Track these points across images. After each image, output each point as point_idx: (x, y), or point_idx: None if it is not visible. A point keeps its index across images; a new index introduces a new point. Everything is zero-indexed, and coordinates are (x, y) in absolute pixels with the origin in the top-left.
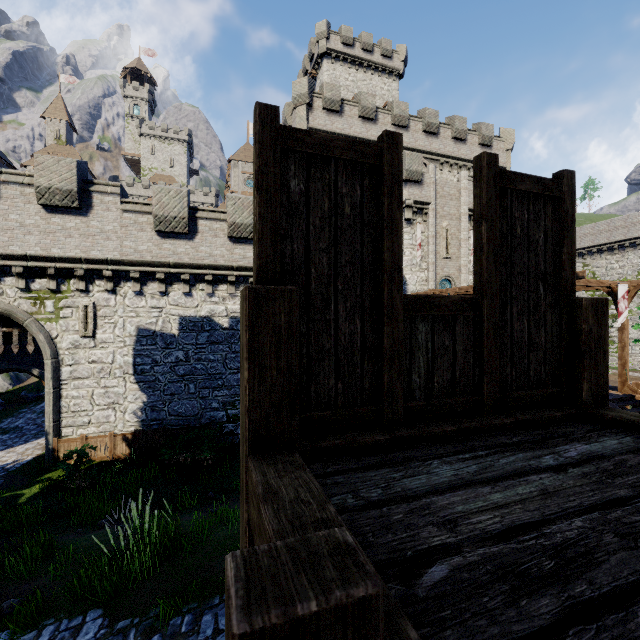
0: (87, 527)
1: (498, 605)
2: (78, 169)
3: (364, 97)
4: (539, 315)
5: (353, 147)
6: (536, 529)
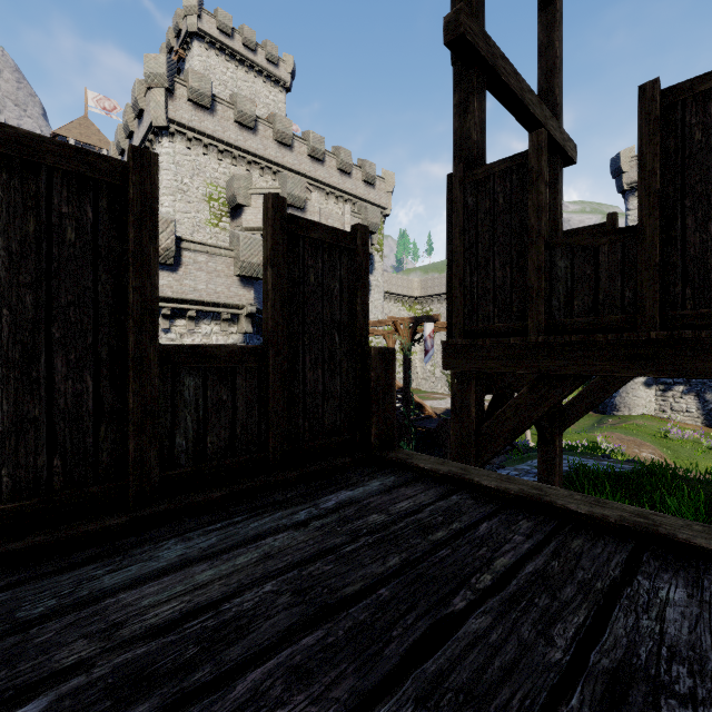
0: None
1: None
2: None
3: (241, 100)
4: (335, 364)
5: (78, 156)
6: (216, 608)
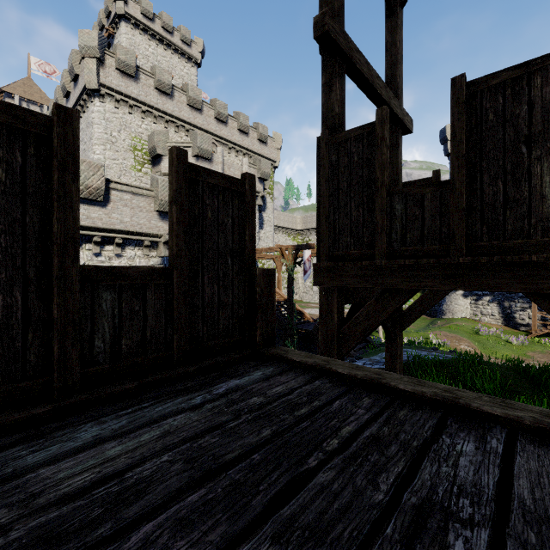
0: None
1: None
2: None
3: (160, 71)
4: (228, 281)
5: (8, 110)
6: (121, 476)
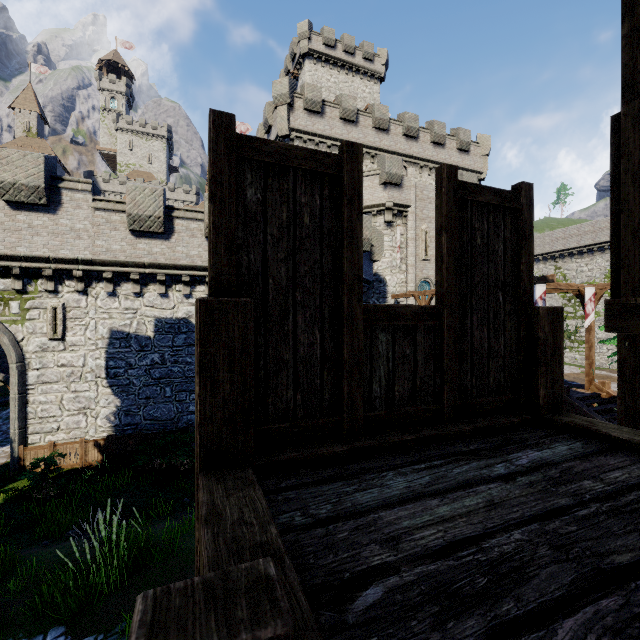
0: (53, 539)
1: (425, 629)
2: (46, 164)
3: (345, 99)
4: (498, 323)
5: (312, 157)
6: (476, 544)
